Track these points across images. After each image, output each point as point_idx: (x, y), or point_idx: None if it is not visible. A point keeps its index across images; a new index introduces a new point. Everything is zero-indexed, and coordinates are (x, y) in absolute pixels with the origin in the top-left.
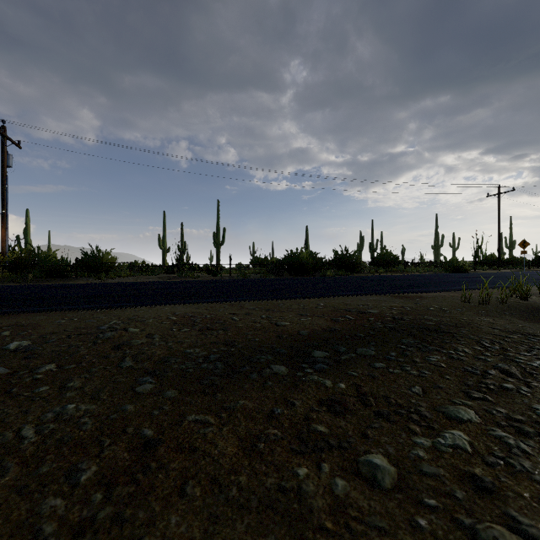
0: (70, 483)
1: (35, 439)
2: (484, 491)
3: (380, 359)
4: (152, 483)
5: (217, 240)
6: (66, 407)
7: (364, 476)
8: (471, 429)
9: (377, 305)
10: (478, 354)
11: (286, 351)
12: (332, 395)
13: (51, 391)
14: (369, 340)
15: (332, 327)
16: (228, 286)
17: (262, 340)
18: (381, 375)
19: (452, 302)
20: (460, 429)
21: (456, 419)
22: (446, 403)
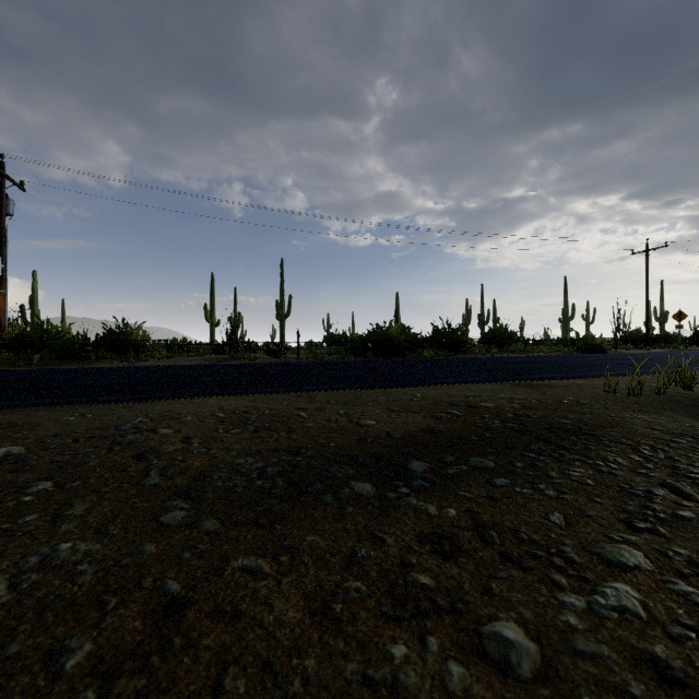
0: (49, 672)
1: (6, 598)
2: (673, 684)
3: (501, 474)
4: (173, 673)
5: (280, 310)
6: (57, 548)
7: (491, 658)
8: (641, 580)
9: (492, 396)
10: (637, 466)
11: (372, 461)
12: (437, 527)
13: (39, 523)
14: (484, 445)
15: (434, 428)
16: (294, 371)
17: (339, 445)
18: (505, 496)
19: (592, 392)
20: (624, 580)
21: (618, 566)
22: (600, 540)
